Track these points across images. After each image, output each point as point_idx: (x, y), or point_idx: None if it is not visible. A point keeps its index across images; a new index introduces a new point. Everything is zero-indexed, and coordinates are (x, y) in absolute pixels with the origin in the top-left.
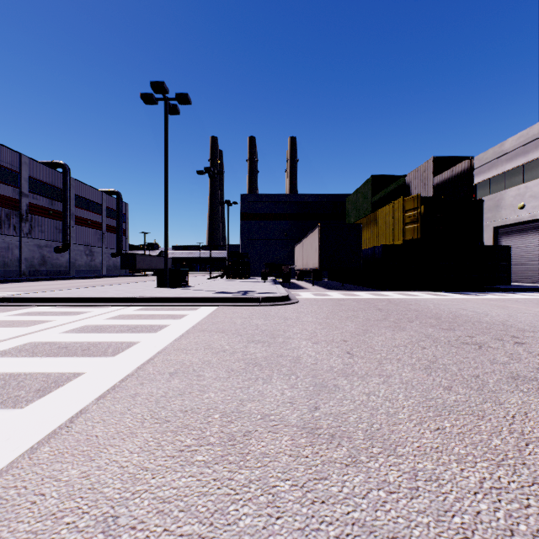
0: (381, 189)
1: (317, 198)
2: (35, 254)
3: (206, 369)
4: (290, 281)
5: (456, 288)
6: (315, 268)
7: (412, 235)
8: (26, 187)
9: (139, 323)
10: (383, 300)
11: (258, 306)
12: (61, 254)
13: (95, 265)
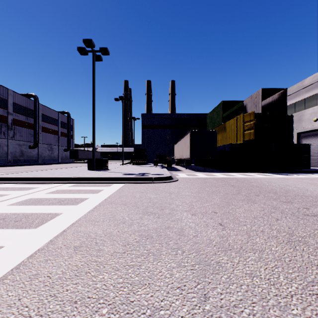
0: (228, 109)
1: (188, 115)
2: (17, 150)
3: (106, 242)
4: (171, 166)
5: (277, 171)
6: (187, 158)
7: (249, 137)
8: (11, 109)
9: (67, 197)
10: (233, 179)
11: (152, 183)
12: (33, 150)
13: (54, 156)
